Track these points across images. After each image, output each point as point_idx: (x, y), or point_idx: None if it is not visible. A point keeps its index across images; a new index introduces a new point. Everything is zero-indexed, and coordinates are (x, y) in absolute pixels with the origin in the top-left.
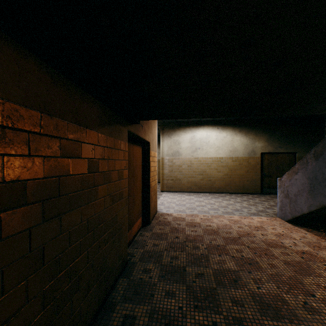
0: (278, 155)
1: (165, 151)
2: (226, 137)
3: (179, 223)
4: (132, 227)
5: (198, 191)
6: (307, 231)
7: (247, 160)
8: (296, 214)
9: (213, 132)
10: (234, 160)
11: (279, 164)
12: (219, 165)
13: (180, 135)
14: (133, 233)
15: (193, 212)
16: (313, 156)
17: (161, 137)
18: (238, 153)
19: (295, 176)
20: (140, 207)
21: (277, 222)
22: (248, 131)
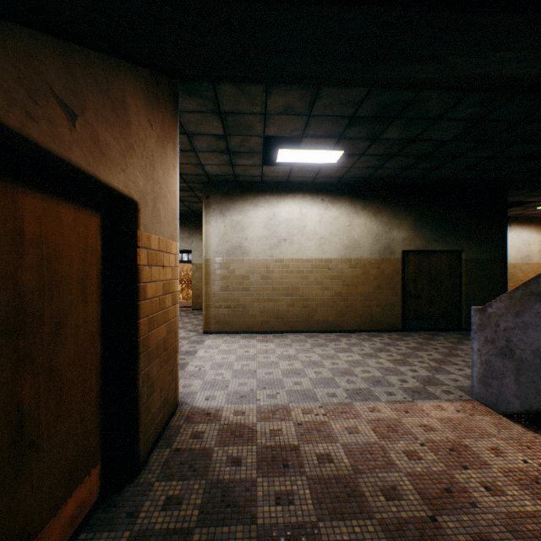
0: (433, 256)
1: (213, 245)
2: (339, 218)
3: (237, 455)
4: None
5: (283, 330)
6: None
7: (377, 265)
8: None
9: (314, 208)
10: (354, 265)
11: (434, 273)
12: (326, 275)
13: (246, 211)
14: None
15: (276, 399)
16: None
17: (203, 214)
18: (361, 250)
19: (538, 305)
20: (91, 434)
21: (486, 422)
22: (379, 207)
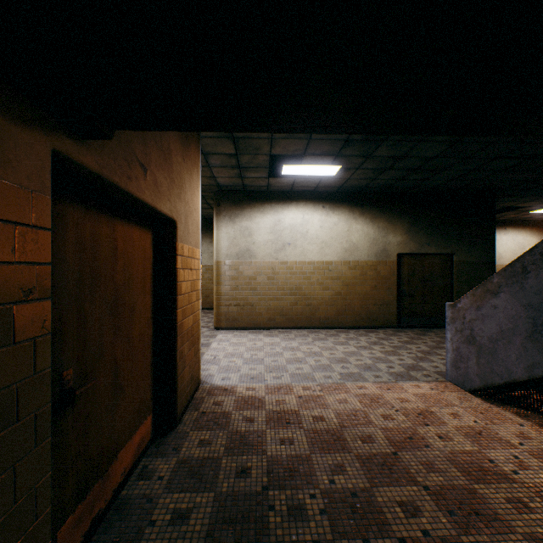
0: (426, 258)
1: (224, 249)
2: (339, 224)
3: (251, 416)
4: (110, 465)
5: (287, 326)
6: (520, 416)
7: (374, 267)
8: (494, 379)
9: (315, 214)
10: (352, 267)
11: (427, 275)
12: (326, 276)
13: (253, 217)
14: (115, 480)
15: (281, 380)
16: (541, 257)
17: (215, 220)
18: (359, 253)
19: (491, 300)
20: (148, 391)
21: (453, 396)
22: (376, 214)
